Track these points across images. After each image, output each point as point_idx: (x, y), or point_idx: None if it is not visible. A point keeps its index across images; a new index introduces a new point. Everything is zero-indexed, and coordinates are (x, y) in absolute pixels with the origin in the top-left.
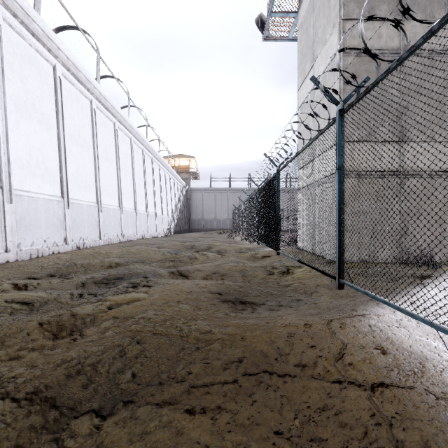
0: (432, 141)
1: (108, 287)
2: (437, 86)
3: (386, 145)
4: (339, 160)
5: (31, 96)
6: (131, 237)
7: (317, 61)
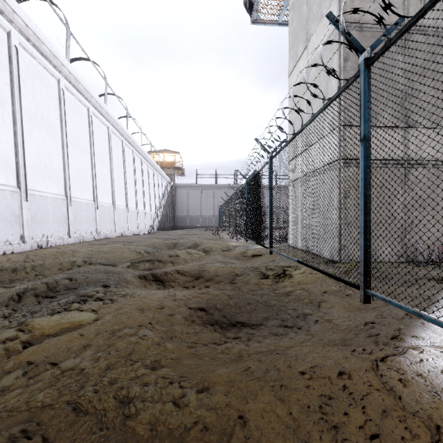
0: (438, 127)
1: (52, 301)
2: (442, 67)
3: (390, 131)
4: (364, 128)
5: None
6: (109, 234)
7: (312, 41)
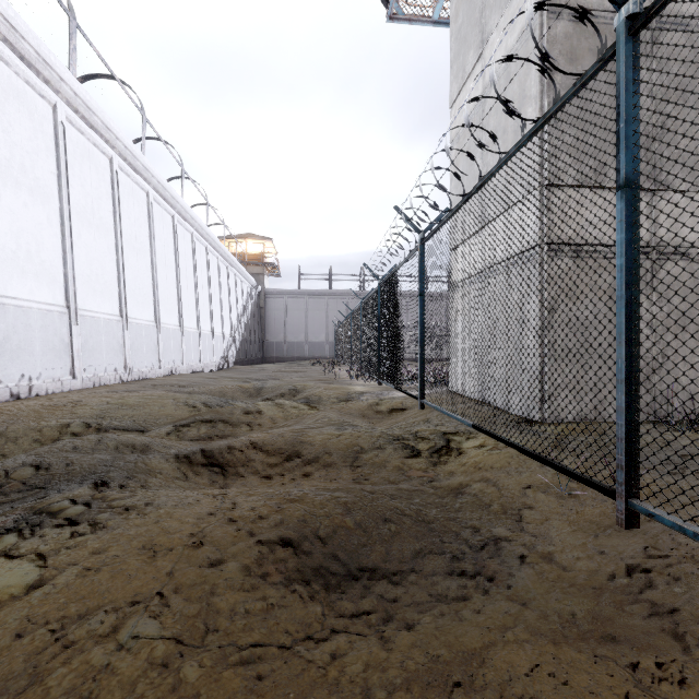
0: None
1: None
2: None
3: None
4: (626, 161)
5: None
6: (148, 373)
7: (491, 43)
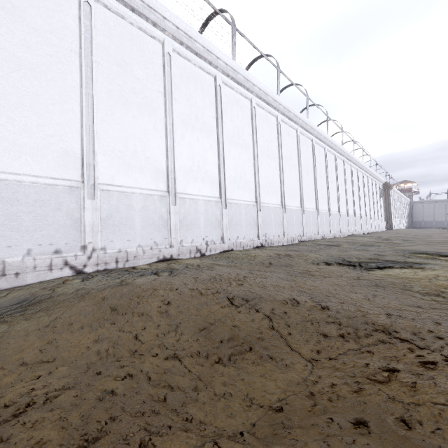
0: None
1: None
2: None
3: None
4: None
5: (392, 202)
6: (400, 228)
7: None
